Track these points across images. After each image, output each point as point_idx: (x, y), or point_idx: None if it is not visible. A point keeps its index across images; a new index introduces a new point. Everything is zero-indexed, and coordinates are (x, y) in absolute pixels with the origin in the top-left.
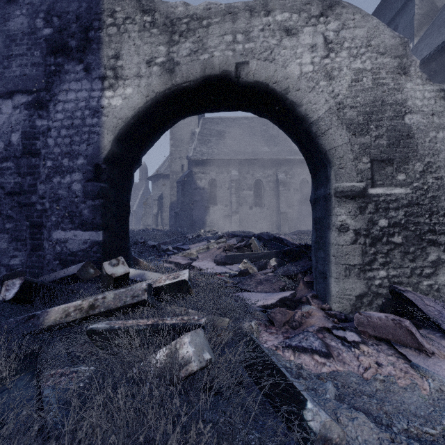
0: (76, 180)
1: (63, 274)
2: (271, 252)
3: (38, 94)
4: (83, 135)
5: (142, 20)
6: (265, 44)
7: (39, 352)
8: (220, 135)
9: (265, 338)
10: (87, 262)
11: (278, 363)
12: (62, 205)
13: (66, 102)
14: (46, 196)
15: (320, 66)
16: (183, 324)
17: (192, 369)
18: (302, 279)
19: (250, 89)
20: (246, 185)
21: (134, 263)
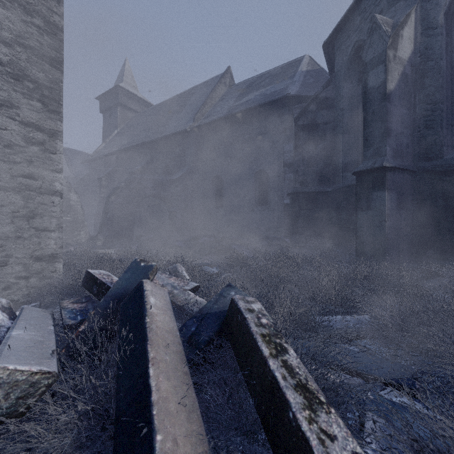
0: None
1: None
2: None
3: None
4: None
5: None
6: None
7: None
8: None
9: None
10: None
11: None
12: None
13: None
14: None
15: None
16: None
17: None
18: None
19: None
20: None
21: None
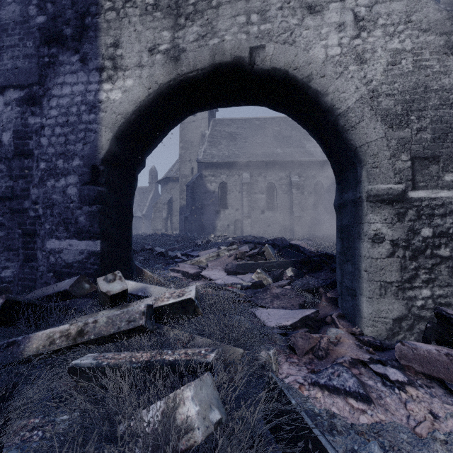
0: (72, 183)
1: (55, 289)
2: (287, 261)
3: (31, 88)
4: (78, 133)
5: (143, 3)
6: (284, 24)
7: (13, 392)
8: (231, 136)
9: (285, 370)
10: (82, 276)
11: (309, 420)
12: (56, 211)
13: (61, 97)
14: (40, 201)
15: (350, 48)
16: (186, 362)
17: (196, 440)
18: (324, 294)
19: (266, 78)
20: (258, 188)
21: (138, 273)
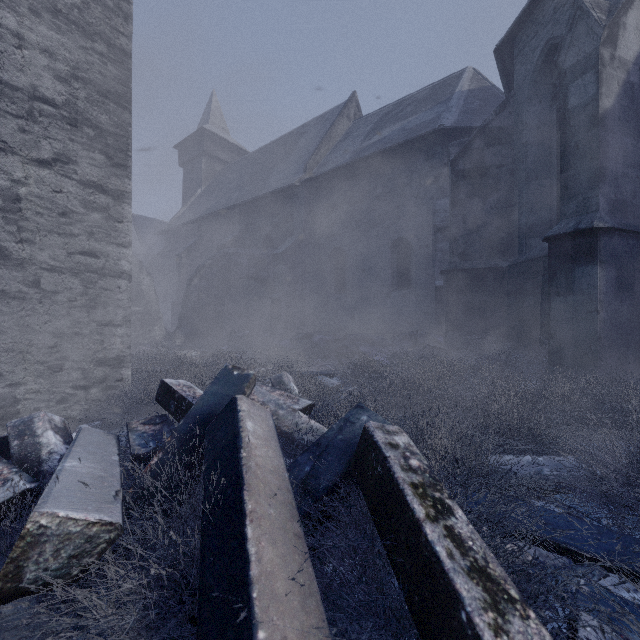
0: None
1: None
2: None
3: None
4: None
5: None
6: None
7: None
8: None
9: None
10: None
11: None
12: None
13: None
14: None
15: None
16: None
17: None
18: None
19: None
20: None
21: None
